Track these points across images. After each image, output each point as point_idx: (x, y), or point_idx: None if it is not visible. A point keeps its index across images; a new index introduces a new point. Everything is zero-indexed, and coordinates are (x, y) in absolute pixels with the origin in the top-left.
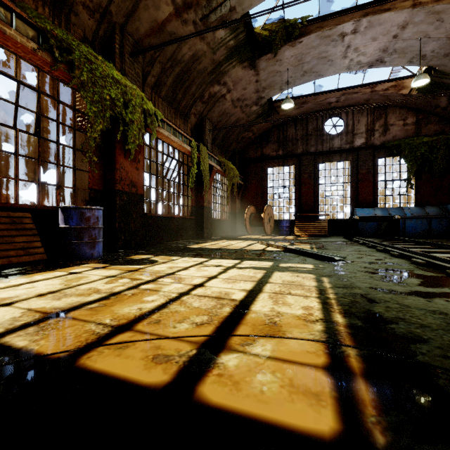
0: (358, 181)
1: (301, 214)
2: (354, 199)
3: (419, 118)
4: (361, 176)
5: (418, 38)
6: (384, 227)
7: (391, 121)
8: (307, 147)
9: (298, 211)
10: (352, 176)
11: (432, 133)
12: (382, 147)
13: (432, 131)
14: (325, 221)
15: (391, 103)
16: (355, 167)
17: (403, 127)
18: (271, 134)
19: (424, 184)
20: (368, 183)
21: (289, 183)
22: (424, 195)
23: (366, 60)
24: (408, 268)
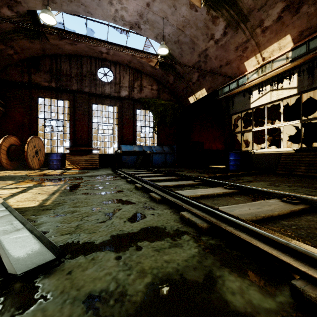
0: (124, 123)
1: (73, 148)
2: (120, 138)
3: (159, 87)
4: (126, 120)
5: (162, 17)
6: (140, 160)
7: (145, 84)
8: (82, 86)
9: (73, 145)
10: (119, 119)
11: (166, 99)
12: (139, 101)
13: (165, 98)
14: (97, 155)
15: (145, 71)
16: (121, 113)
17: (151, 91)
18: (42, 62)
19: (162, 131)
20: (130, 126)
21: (63, 117)
22: (162, 139)
23: (128, 19)
24: (197, 262)
